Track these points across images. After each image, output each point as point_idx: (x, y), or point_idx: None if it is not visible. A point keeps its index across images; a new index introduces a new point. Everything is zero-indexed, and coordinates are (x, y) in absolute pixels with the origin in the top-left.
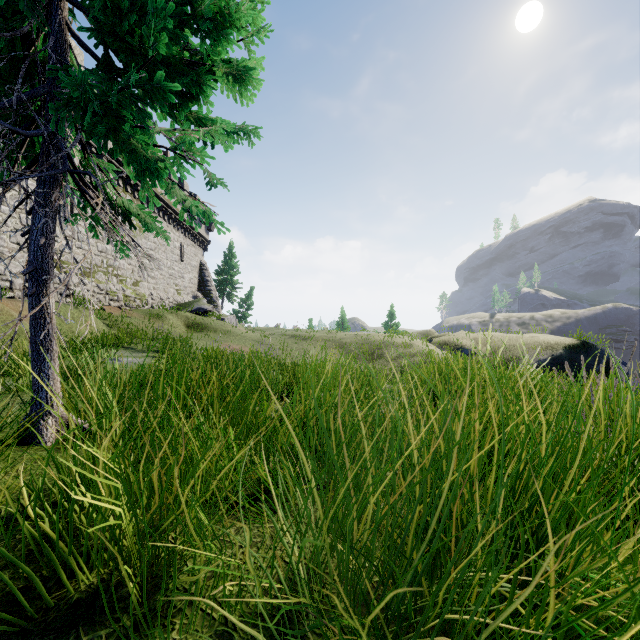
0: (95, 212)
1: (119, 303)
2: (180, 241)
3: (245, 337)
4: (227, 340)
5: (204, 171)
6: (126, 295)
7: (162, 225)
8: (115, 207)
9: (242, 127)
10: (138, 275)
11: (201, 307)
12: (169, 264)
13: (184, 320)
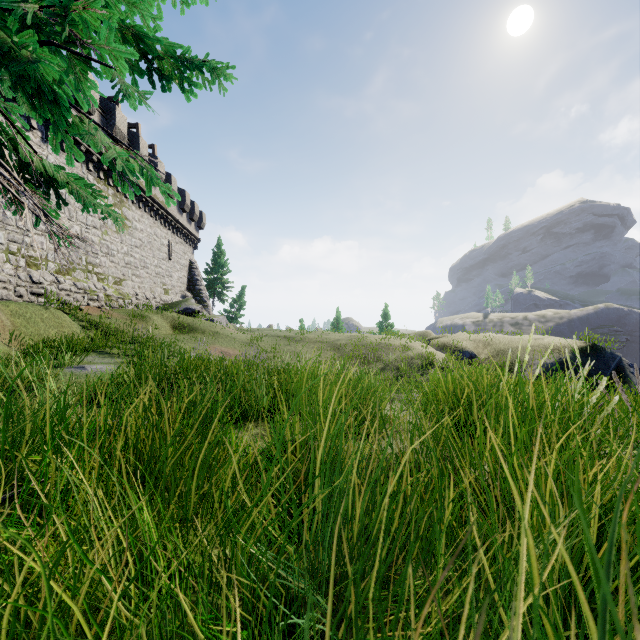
0: None
1: (99, 303)
2: (168, 238)
3: (235, 339)
4: (215, 342)
5: (112, 75)
6: (107, 294)
7: (148, 221)
8: (31, 171)
9: (206, 61)
10: (121, 273)
11: (189, 307)
12: (156, 262)
13: (170, 321)
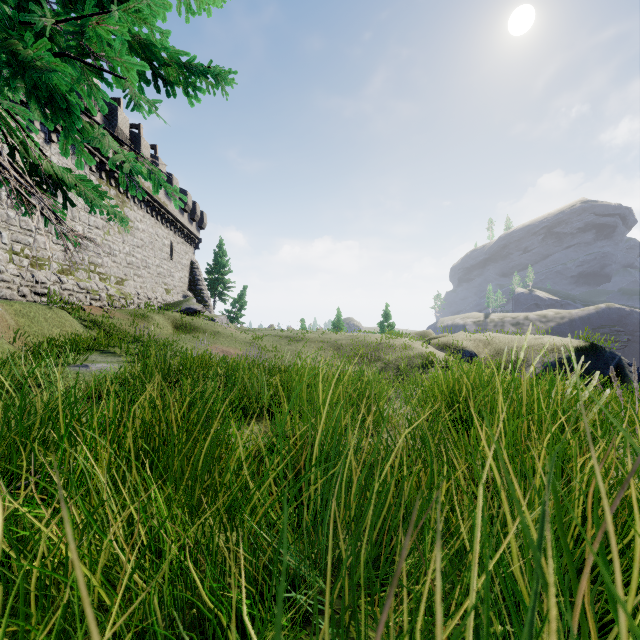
0: None
1: (102, 303)
2: (169, 238)
3: (236, 338)
4: (217, 342)
5: (124, 86)
6: (109, 294)
7: (150, 221)
8: (41, 174)
9: (209, 67)
10: (123, 273)
11: (190, 307)
12: (157, 262)
13: (172, 321)
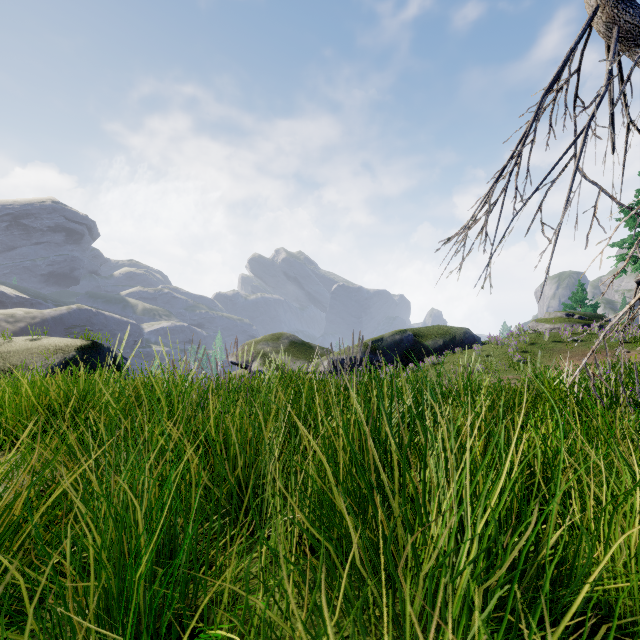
0: None
1: None
2: None
3: None
4: None
5: None
6: None
7: None
8: None
9: None
10: None
11: None
12: None
13: None
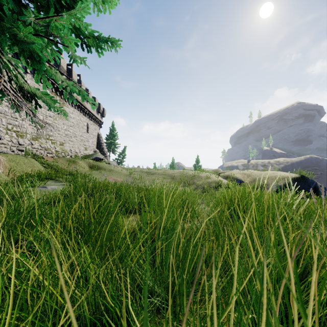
0: None
1: (52, 155)
2: (87, 122)
3: (121, 173)
4: (111, 174)
5: (68, 51)
6: (56, 150)
7: (77, 113)
8: (24, 91)
9: (109, 38)
10: (63, 140)
11: (97, 157)
12: (81, 134)
13: (88, 164)
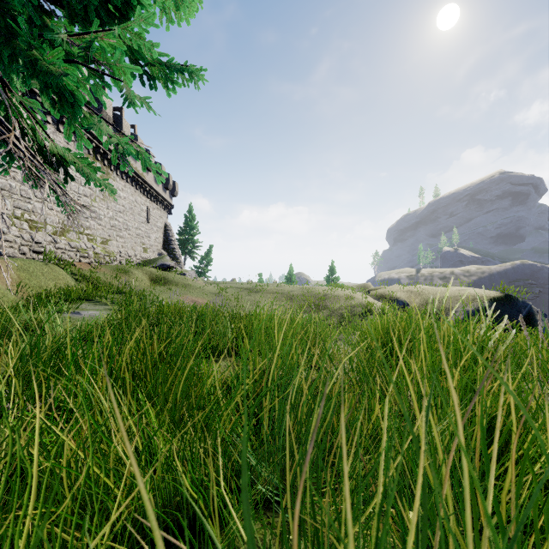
0: (4, 150)
1: (89, 259)
2: (146, 205)
3: (203, 290)
4: (187, 293)
5: (122, 87)
6: (96, 252)
7: (130, 190)
8: (46, 153)
9: (185, 65)
10: (107, 234)
11: (164, 263)
12: (136, 225)
13: (149, 275)
